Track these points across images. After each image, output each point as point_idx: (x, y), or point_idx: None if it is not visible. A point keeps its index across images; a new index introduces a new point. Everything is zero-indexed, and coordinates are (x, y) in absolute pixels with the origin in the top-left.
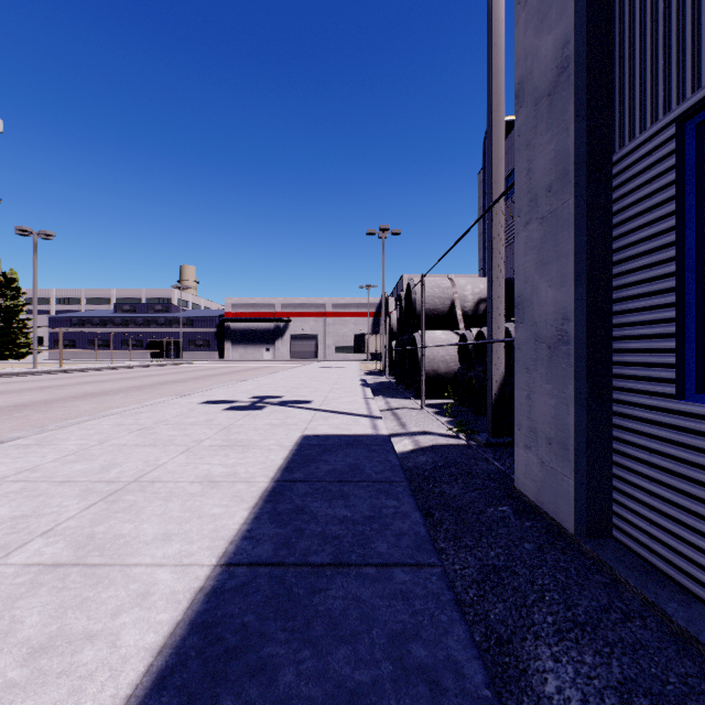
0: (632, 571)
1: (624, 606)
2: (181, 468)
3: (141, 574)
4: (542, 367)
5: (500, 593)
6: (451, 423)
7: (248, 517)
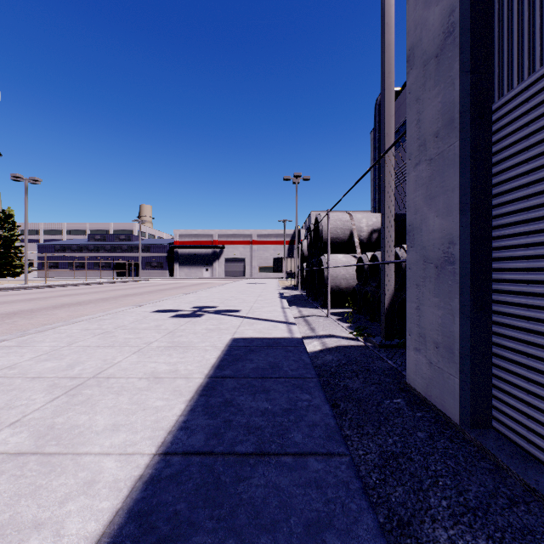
0: (513, 458)
1: (508, 491)
2: (132, 366)
3: (90, 462)
4: (430, 283)
5: (399, 477)
6: (351, 328)
7: (185, 409)
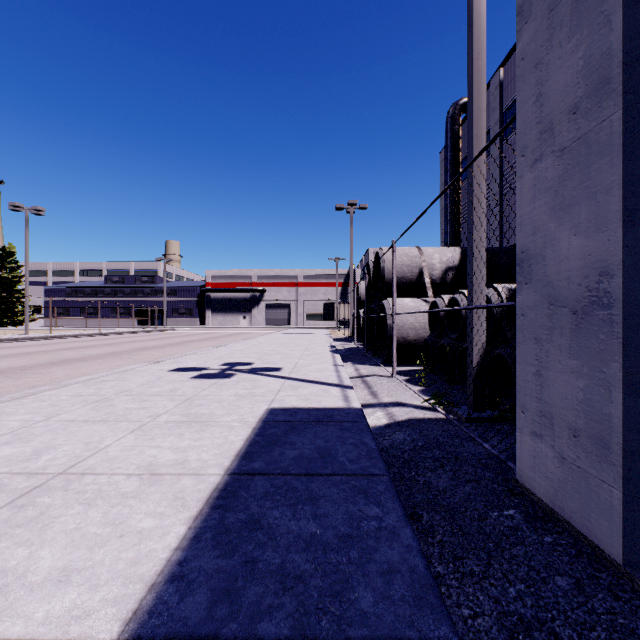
0: None
1: None
2: (123, 454)
3: None
4: (562, 337)
5: None
6: (424, 393)
7: (185, 535)
